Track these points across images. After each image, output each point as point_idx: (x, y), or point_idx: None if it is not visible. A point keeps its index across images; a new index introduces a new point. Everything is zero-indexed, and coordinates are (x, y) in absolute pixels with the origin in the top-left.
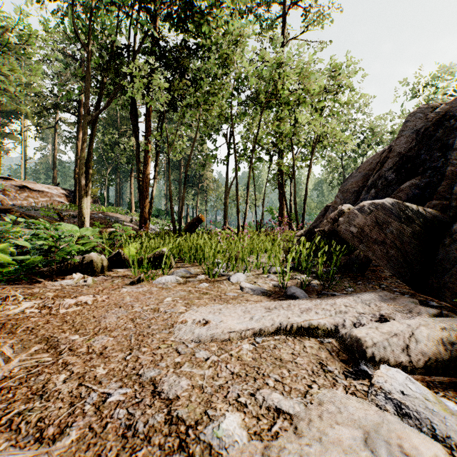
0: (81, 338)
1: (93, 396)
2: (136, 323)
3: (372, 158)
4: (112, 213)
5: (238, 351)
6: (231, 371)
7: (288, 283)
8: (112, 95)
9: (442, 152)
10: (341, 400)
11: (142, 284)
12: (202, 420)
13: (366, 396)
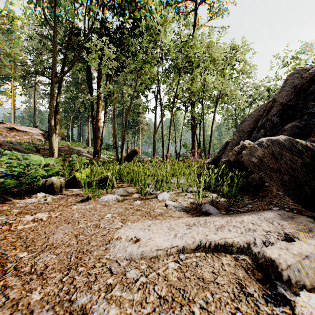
0: (28, 256)
1: None
2: (78, 240)
3: (260, 107)
4: (75, 146)
5: (164, 270)
6: (158, 294)
7: (202, 201)
8: (73, 63)
9: None
10: None
11: (90, 202)
12: None
13: None
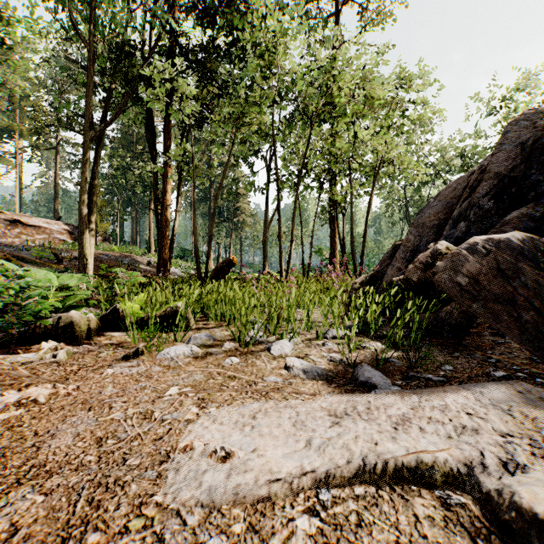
0: None
1: None
2: (102, 452)
3: (456, 182)
4: (125, 253)
5: (286, 537)
6: None
7: (355, 356)
8: (122, 105)
9: None
10: None
11: (140, 359)
12: None
13: None
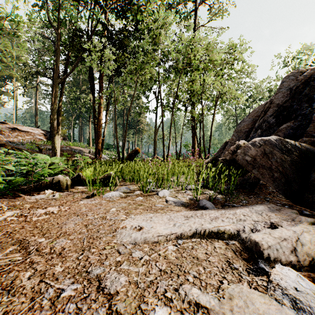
0: (46, 241)
1: (50, 291)
2: (88, 229)
3: (258, 108)
4: (76, 146)
5: (164, 251)
6: (159, 268)
7: (200, 197)
8: (76, 64)
9: (309, 103)
10: (247, 295)
11: (95, 198)
12: (136, 314)
13: (266, 291)
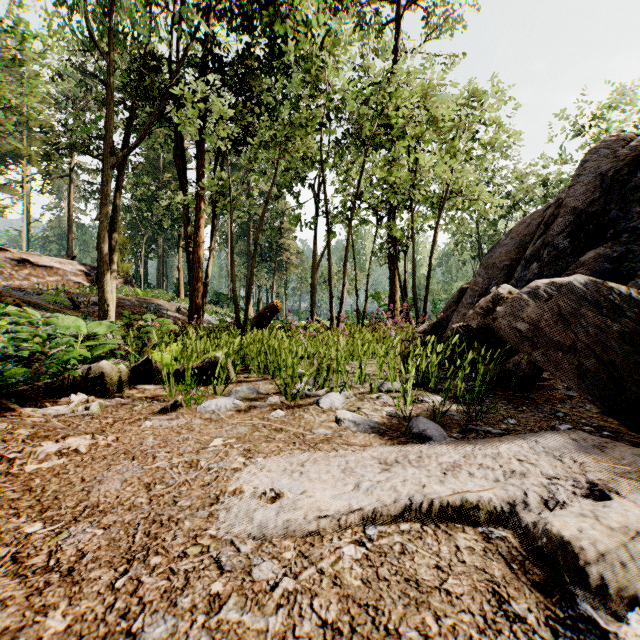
0: (44, 530)
1: None
2: (152, 495)
3: (530, 217)
4: (151, 298)
5: (334, 562)
6: (322, 618)
7: (412, 410)
8: (148, 127)
9: None
10: None
11: (179, 412)
12: None
13: None
